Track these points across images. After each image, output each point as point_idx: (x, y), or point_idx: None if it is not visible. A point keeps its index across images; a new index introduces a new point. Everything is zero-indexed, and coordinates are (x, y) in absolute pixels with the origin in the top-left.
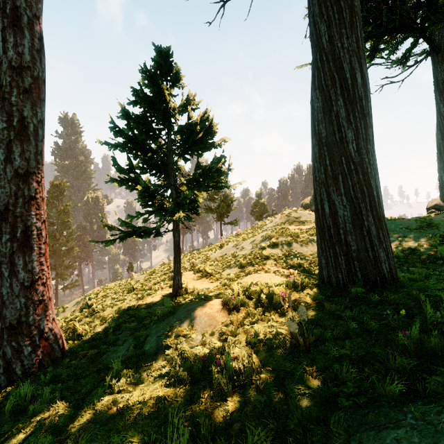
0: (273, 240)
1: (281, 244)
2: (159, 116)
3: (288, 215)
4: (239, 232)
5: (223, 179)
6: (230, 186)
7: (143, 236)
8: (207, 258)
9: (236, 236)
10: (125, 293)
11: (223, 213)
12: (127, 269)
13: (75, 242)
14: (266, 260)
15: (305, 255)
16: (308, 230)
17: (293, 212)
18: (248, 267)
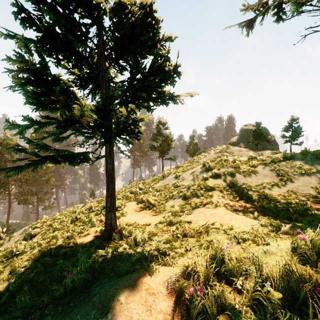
0: (215, 171)
1: (223, 175)
2: (83, 1)
3: (222, 149)
4: (178, 165)
5: (168, 91)
6: (178, 96)
7: (60, 162)
8: (150, 187)
9: (175, 168)
10: (68, 223)
11: (164, 150)
12: (90, 195)
13: (51, 174)
14: (211, 191)
15: (251, 186)
16: (246, 162)
17: (225, 148)
18: (193, 198)
